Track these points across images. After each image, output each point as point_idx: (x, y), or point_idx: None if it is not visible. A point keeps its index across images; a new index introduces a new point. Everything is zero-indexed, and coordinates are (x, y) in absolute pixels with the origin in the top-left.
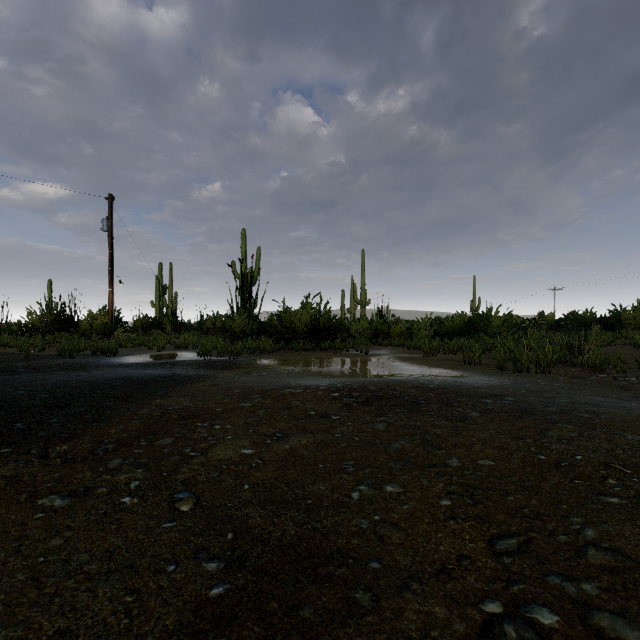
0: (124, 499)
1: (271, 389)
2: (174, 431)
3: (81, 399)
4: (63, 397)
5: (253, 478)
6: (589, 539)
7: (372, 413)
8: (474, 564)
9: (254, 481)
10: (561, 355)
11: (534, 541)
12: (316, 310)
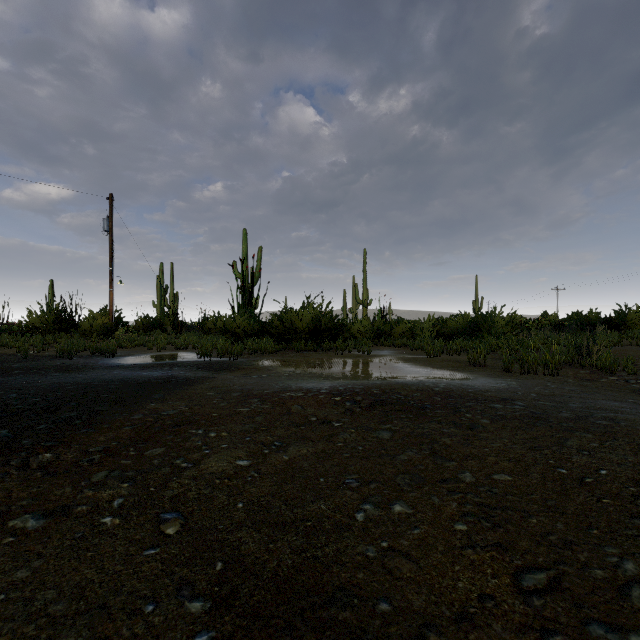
0: (105, 520)
1: (270, 392)
2: (166, 439)
3: (73, 403)
4: (55, 401)
5: (248, 494)
6: (630, 575)
7: (376, 419)
8: (499, 607)
9: (249, 498)
10: (568, 356)
11: (566, 576)
12: (317, 310)
